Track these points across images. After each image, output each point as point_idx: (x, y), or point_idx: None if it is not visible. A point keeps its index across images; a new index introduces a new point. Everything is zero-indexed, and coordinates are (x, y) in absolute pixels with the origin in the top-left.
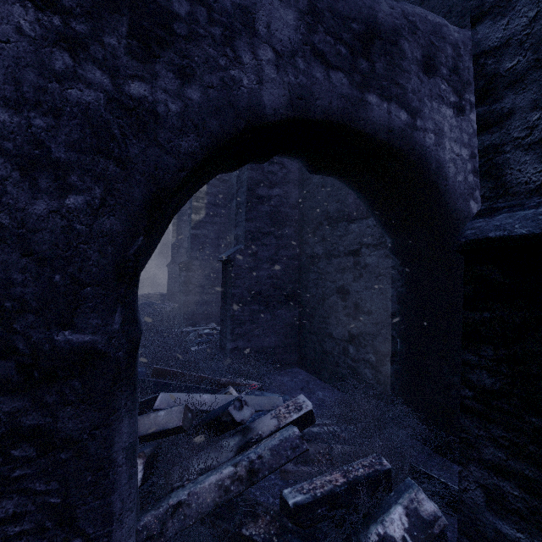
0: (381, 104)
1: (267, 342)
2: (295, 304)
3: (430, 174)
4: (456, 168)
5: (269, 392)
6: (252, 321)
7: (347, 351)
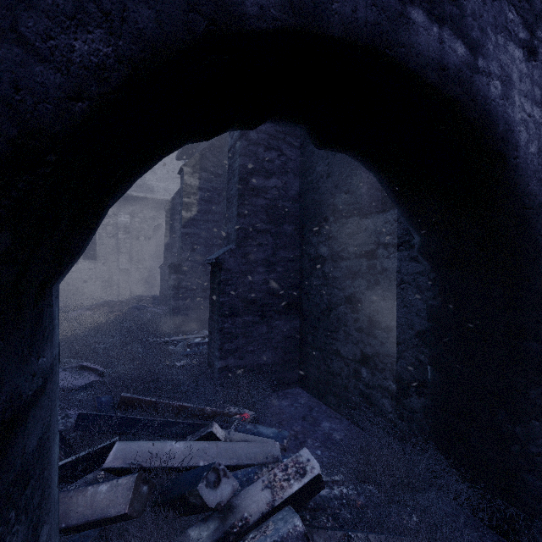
0: (430, 27)
1: (262, 359)
2: (295, 313)
3: (496, 140)
4: (528, 133)
5: (264, 423)
6: (245, 334)
7: (359, 374)
